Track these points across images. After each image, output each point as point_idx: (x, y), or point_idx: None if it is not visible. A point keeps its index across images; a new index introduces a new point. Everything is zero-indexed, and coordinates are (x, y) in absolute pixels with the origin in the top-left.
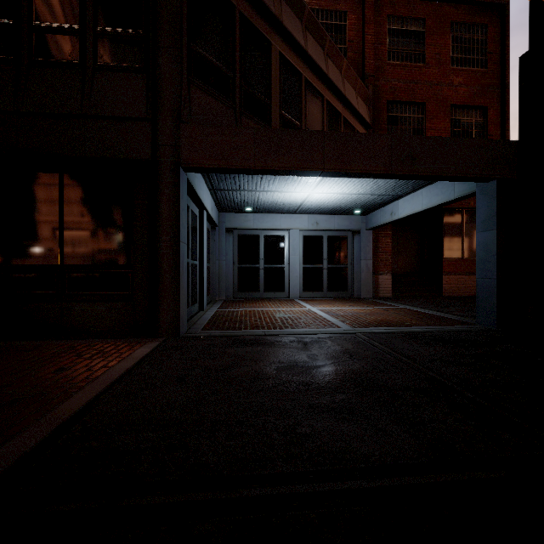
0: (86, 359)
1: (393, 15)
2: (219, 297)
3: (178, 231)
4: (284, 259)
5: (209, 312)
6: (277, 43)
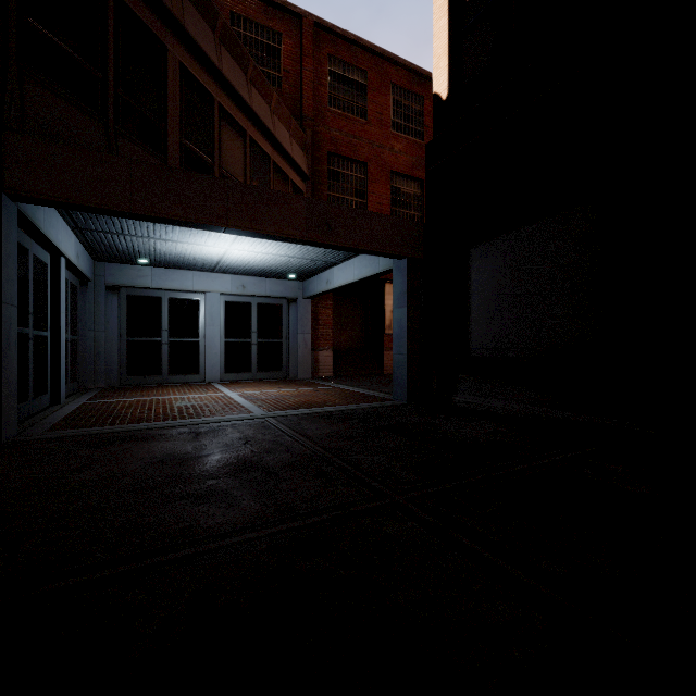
0: None
1: (334, 56)
2: (95, 385)
3: None
4: (198, 331)
5: (69, 406)
6: (177, 50)
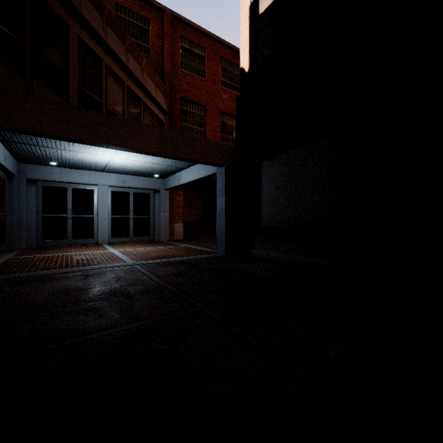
0: None
1: (184, 37)
2: (19, 246)
3: None
4: (93, 210)
5: None
6: (76, 27)
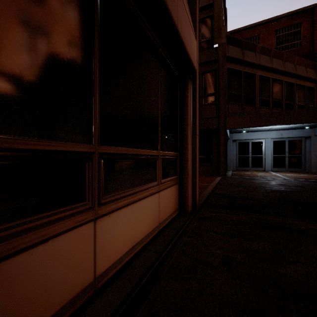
0: (207, 178)
1: None
2: (230, 169)
3: (225, 147)
4: (262, 152)
5: (229, 173)
6: (258, 72)
